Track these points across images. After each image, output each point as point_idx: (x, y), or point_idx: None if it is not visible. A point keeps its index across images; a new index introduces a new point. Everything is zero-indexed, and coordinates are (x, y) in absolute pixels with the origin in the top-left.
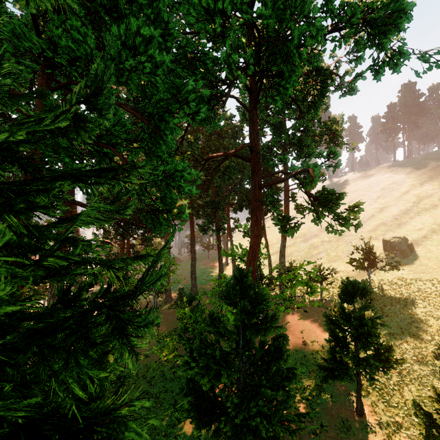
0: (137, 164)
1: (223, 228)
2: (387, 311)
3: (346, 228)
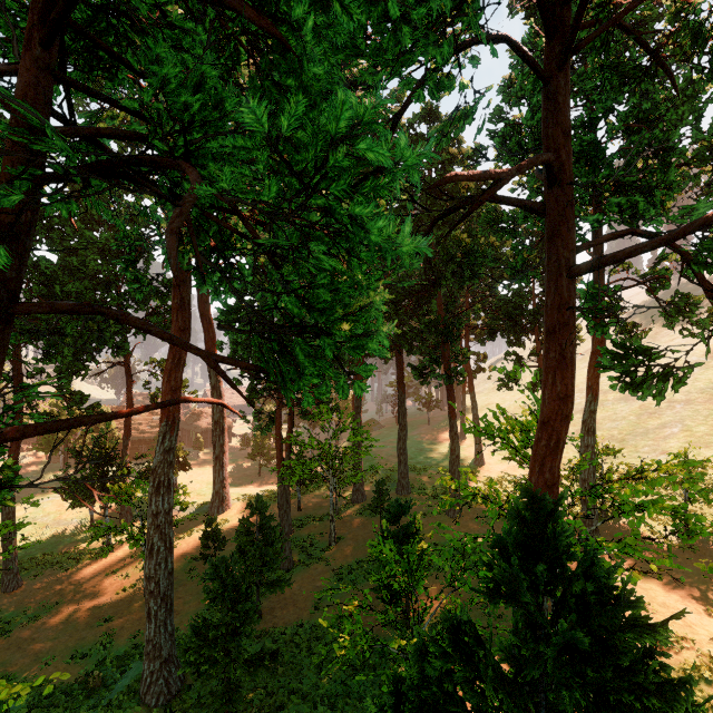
0: None
1: (460, 373)
2: None
3: None
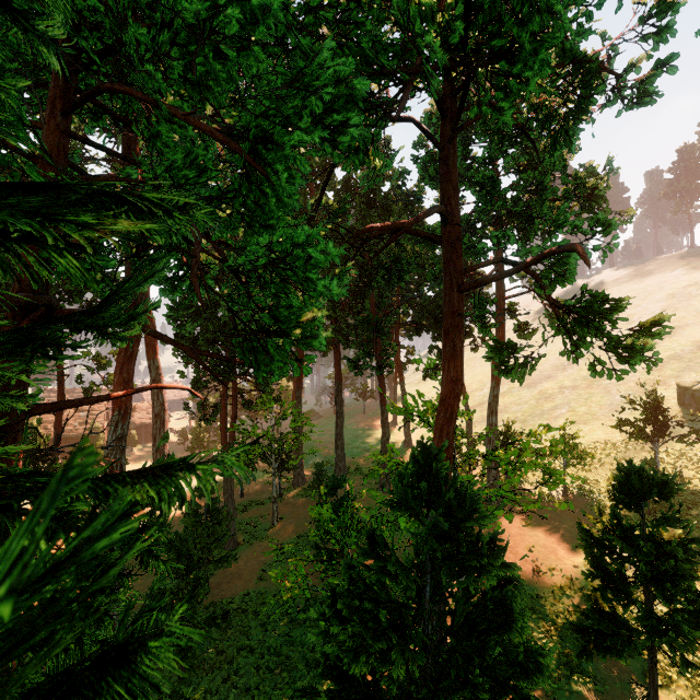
0: (169, 198)
1: (390, 364)
2: (694, 519)
3: (632, 367)
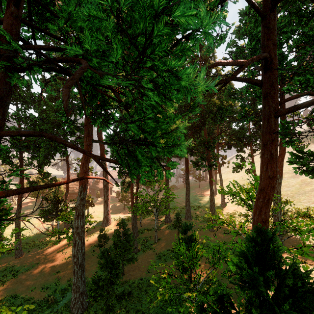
0: None
1: (215, 164)
2: None
3: None
